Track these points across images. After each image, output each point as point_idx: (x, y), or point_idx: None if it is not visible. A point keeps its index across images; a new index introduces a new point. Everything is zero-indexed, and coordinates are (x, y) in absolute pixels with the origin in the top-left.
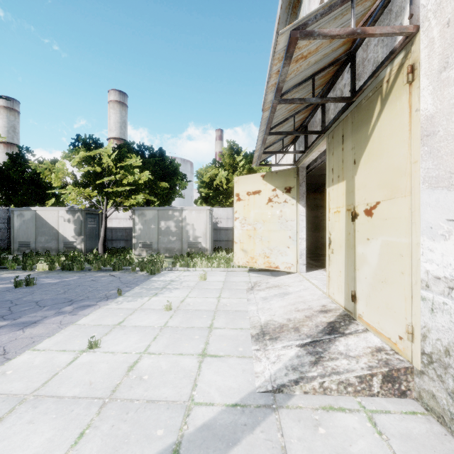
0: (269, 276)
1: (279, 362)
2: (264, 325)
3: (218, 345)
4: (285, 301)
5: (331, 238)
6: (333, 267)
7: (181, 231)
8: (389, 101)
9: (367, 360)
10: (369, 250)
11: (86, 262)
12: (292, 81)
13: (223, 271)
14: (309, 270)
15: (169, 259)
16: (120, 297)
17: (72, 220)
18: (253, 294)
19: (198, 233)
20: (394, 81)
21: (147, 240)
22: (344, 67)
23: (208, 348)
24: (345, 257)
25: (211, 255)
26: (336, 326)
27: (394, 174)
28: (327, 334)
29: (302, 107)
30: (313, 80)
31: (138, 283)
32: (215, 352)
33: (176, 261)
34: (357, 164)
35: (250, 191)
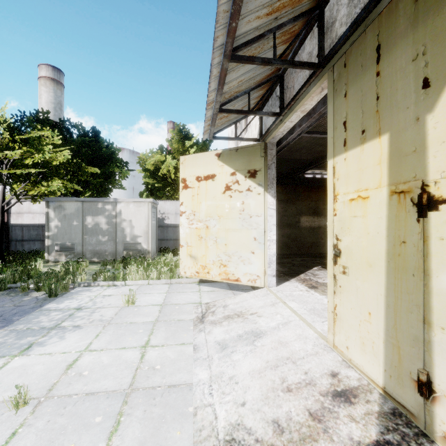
0: (227, 289)
1: None
2: None
3: None
4: (259, 357)
5: (341, 247)
6: (345, 300)
7: (114, 229)
8: None
9: None
10: None
11: None
12: None
13: (165, 284)
14: (279, 282)
15: (96, 267)
16: None
17: None
18: (204, 334)
19: (138, 232)
20: None
21: (67, 241)
22: None
23: None
24: (386, 288)
25: (154, 257)
26: None
27: None
28: None
29: (288, 17)
30: None
31: (14, 318)
32: None
33: (102, 270)
34: (437, 84)
35: (200, 175)
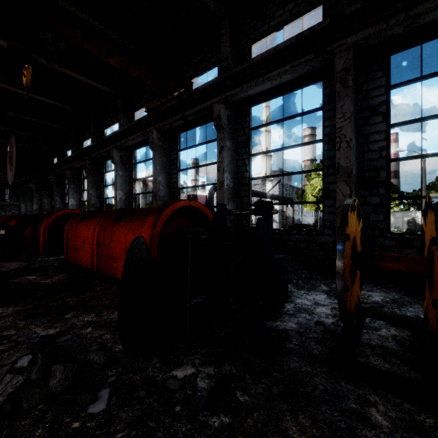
0: None
1: None
2: None
3: None
4: None
5: None
6: None
7: (415, 221)
8: None
9: None
10: None
11: None
12: None
13: None
14: None
15: None
16: None
17: None
18: None
19: None
20: None
21: (396, 225)
22: None
23: None
24: None
25: None
26: None
27: None
28: None
29: None
30: None
31: None
32: None
33: None
34: None
35: None
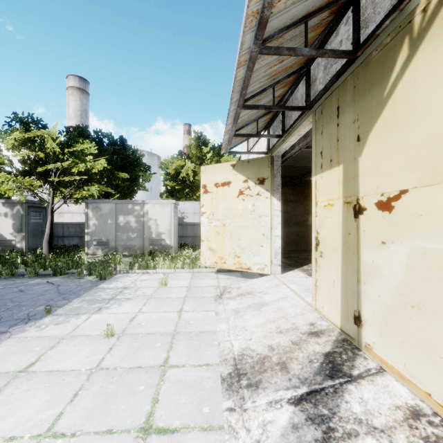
0: (240, 277)
1: (267, 442)
2: (238, 357)
3: (173, 404)
4: (262, 316)
5: (319, 238)
6: (322, 275)
7: (142, 227)
8: (427, 38)
9: (405, 440)
10: (385, 258)
11: (23, 264)
12: (279, 18)
13: (188, 272)
14: (284, 271)
15: (128, 259)
16: (47, 317)
17: (10, 214)
18: (223, 305)
19: (162, 229)
20: (440, 5)
21: (102, 237)
22: (341, 18)
23: (156, 412)
24: (341, 263)
25: (176, 252)
26: (337, 361)
27: (440, 147)
28: (328, 377)
29: (283, 76)
30: (306, 24)
31: (80, 293)
32: (166, 422)
33: (135, 261)
34: (362, 140)
35: (218, 182)
